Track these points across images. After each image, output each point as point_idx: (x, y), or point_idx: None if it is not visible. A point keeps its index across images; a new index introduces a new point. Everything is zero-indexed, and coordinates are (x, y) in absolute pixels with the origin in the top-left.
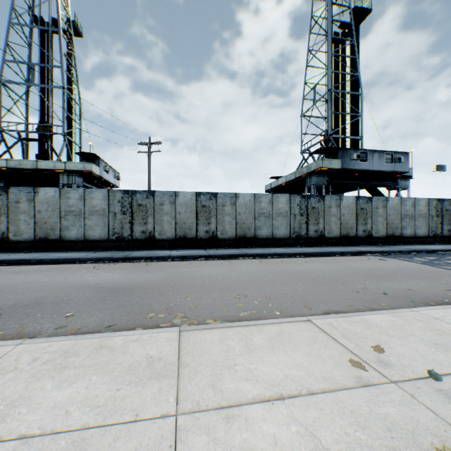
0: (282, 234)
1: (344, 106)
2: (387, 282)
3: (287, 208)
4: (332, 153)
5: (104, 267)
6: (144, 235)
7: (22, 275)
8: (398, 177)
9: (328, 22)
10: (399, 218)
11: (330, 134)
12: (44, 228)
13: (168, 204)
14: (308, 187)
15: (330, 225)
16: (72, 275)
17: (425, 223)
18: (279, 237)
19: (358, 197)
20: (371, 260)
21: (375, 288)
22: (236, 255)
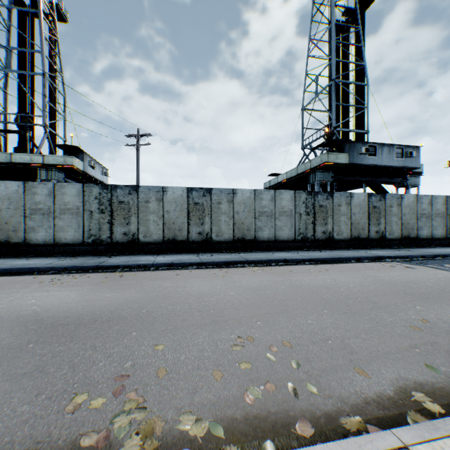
0: (286, 236)
1: (348, 98)
2: (446, 306)
3: (292, 206)
4: (337, 147)
5: (65, 280)
6: (126, 237)
7: None
8: (408, 173)
9: (332, 7)
10: (415, 217)
11: (335, 128)
12: (5, 230)
13: (154, 201)
14: (311, 183)
15: (339, 225)
16: (12, 296)
17: (443, 223)
18: (282, 240)
19: (370, 194)
20: (397, 268)
21: (439, 320)
22: (234, 262)
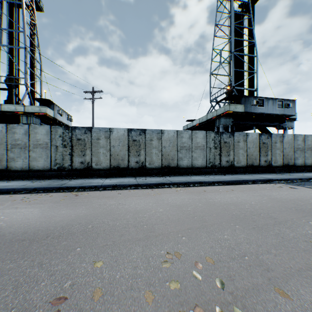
0: (200, 164)
1: (243, 66)
2: None
3: (204, 142)
4: (236, 100)
5: (32, 199)
6: (83, 165)
7: None
8: (286, 119)
9: (232, 1)
10: (293, 150)
11: (233, 87)
12: None
13: (103, 138)
14: (217, 126)
15: (238, 156)
16: None
17: None
18: (197, 167)
19: (260, 134)
20: (284, 188)
21: None
22: (162, 184)
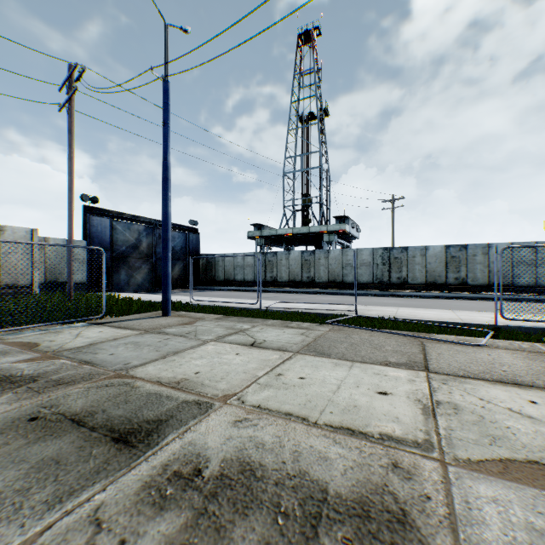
0: None
1: None
2: None
3: None
4: None
5: (384, 298)
6: (399, 280)
7: (347, 298)
8: None
9: None
10: None
11: None
12: (333, 275)
13: (418, 256)
14: None
15: None
16: (373, 300)
17: None
18: (544, 286)
19: None
20: None
21: None
22: (486, 298)
